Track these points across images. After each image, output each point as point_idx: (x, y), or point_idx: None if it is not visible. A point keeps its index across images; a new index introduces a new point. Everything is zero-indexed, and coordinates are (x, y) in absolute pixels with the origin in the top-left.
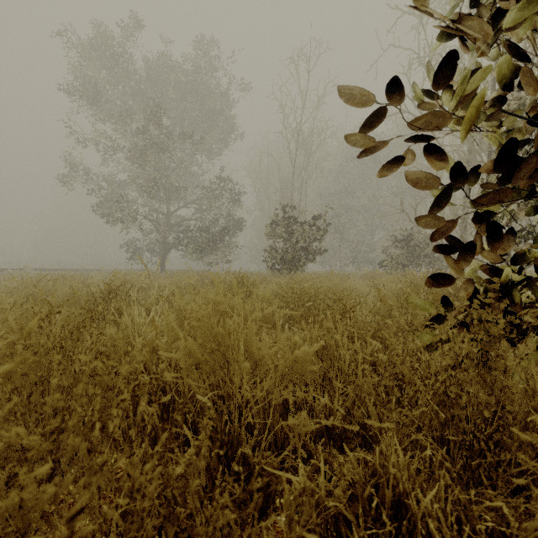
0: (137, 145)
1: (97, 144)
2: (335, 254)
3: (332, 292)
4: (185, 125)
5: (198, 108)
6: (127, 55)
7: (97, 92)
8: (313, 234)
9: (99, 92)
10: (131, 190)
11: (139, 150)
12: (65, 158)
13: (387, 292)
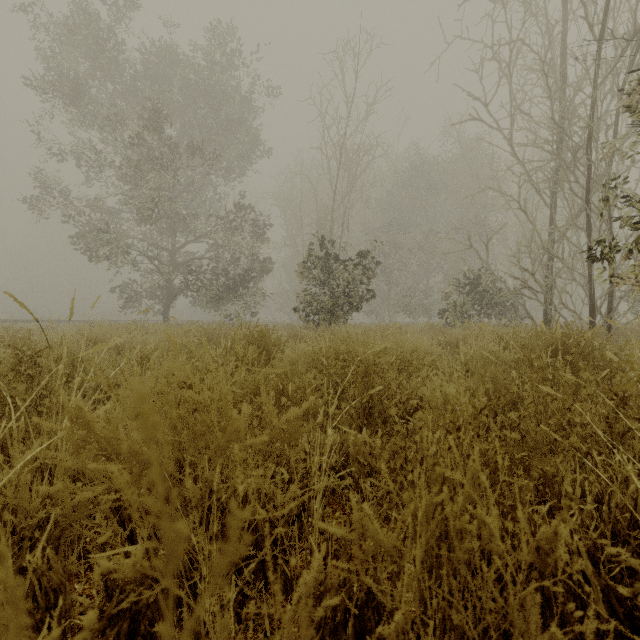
0: (129, 157)
1: (78, 156)
2: (383, 302)
3: (396, 355)
4: (194, 136)
5: (212, 114)
6: (114, 37)
7: (74, 87)
8: (359, 275)
9: (77, 87)
10: (125, 219)
11: (131, 165)
12: (34, 175)
13: (474, 355)
